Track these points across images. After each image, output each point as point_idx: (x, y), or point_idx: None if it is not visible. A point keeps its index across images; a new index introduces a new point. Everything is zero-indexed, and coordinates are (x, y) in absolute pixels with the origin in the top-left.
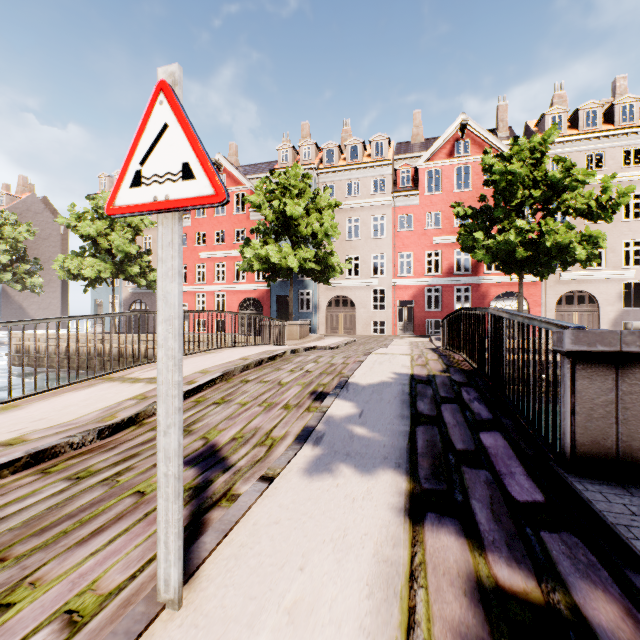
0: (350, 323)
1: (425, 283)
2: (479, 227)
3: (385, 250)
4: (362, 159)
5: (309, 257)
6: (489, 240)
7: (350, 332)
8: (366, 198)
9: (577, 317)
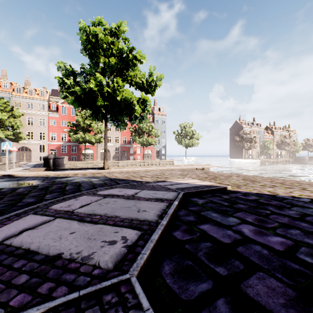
0: (29, 157)
1: (61, 144)
2: (73, 131)
3: (45, 131)
4: (35, 95)
5: (10, 134)
6: (74, 135)
7: (29, 161)
8: (37, 111)
9: None
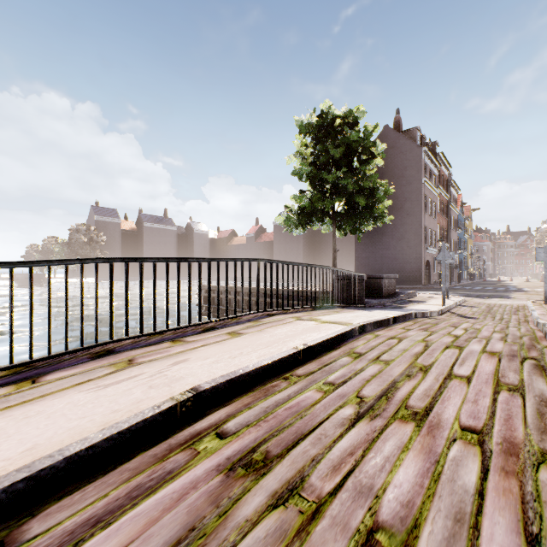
0: None
1: None
2: None
3: None
4: None
5: None
6: None
7: None
8: None
9: None
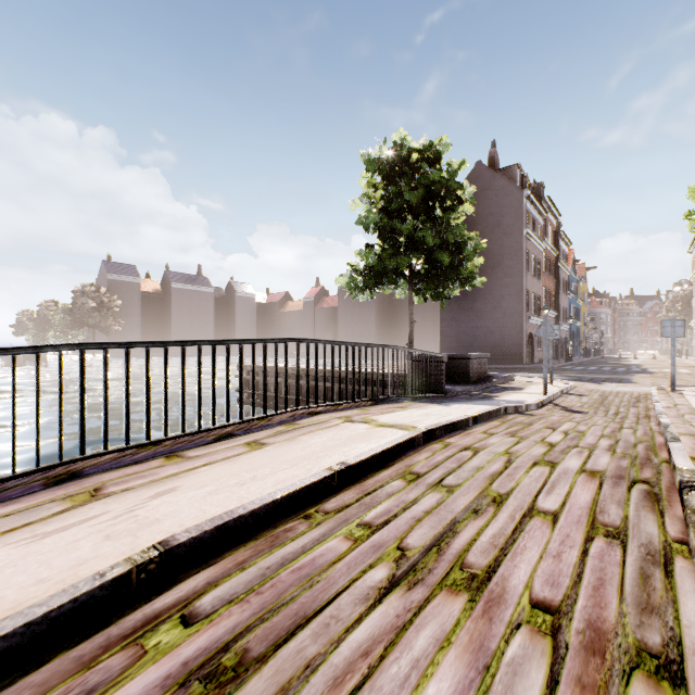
0: None
1: None
2: None
3: None
4: None
5: None
6: None
7: None
8: None
9: None
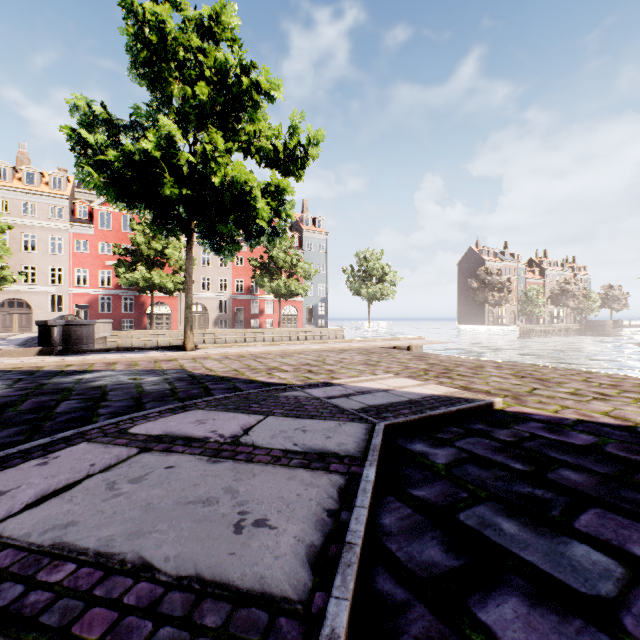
0: (27, 322)
1: (99, 293)
2: (126, 264)
3: (63, 265)
4: (40, 186)
5: None
6: (128, 274)
7: (27, 330)
8: (44, 220)
9: (198, 318)
